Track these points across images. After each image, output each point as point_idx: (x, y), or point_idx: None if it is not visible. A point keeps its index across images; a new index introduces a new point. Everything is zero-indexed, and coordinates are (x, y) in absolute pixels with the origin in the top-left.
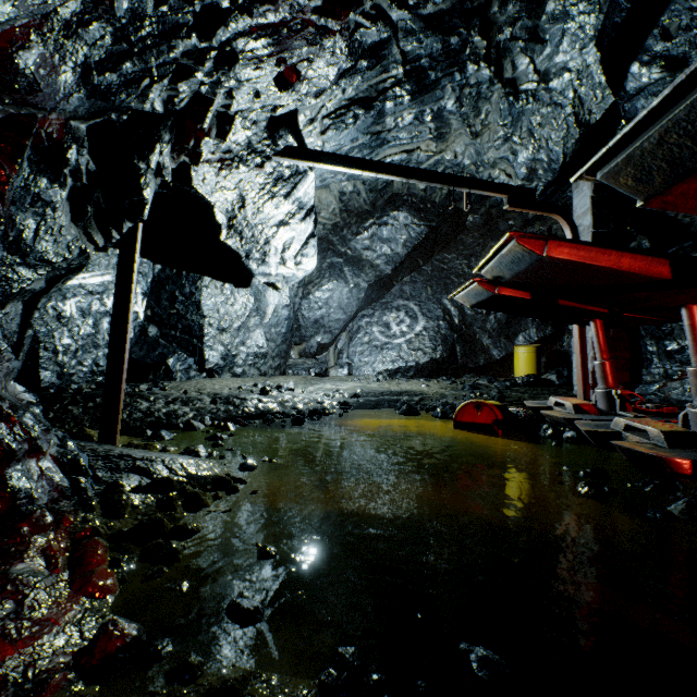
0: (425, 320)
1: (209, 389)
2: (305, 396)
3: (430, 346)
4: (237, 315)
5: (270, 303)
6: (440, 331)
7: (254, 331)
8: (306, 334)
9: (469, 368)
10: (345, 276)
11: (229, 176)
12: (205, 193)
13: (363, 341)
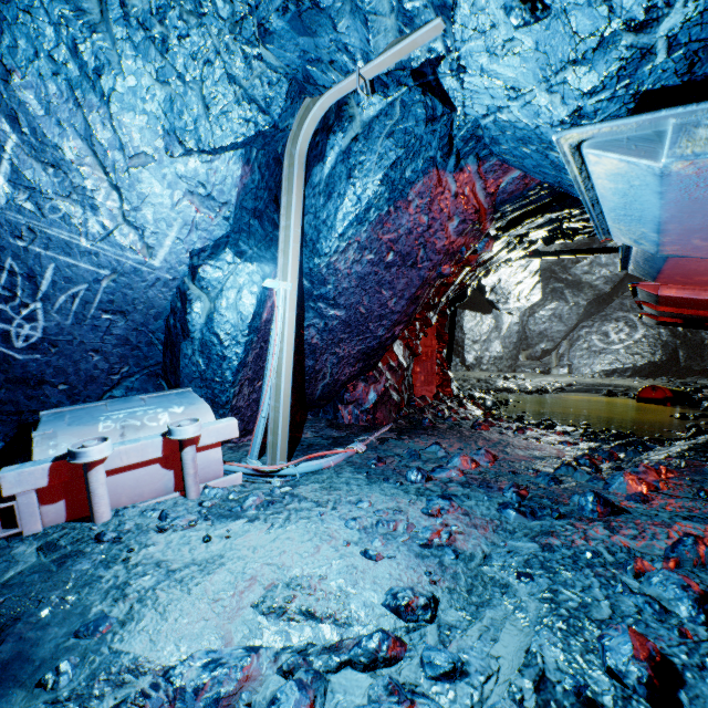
0: (644, 329)
1: (472, 376)
2: (532, 383)
3: (648, 351)
4: (484, 332)
5: (504, 322)
6: (660, 338)
7: (493, 342)
8: (531, 343)
9: (694, 371)
10: (565, 297)
11: (495, 275)
12: (484, 283)
13: (582, 347)
